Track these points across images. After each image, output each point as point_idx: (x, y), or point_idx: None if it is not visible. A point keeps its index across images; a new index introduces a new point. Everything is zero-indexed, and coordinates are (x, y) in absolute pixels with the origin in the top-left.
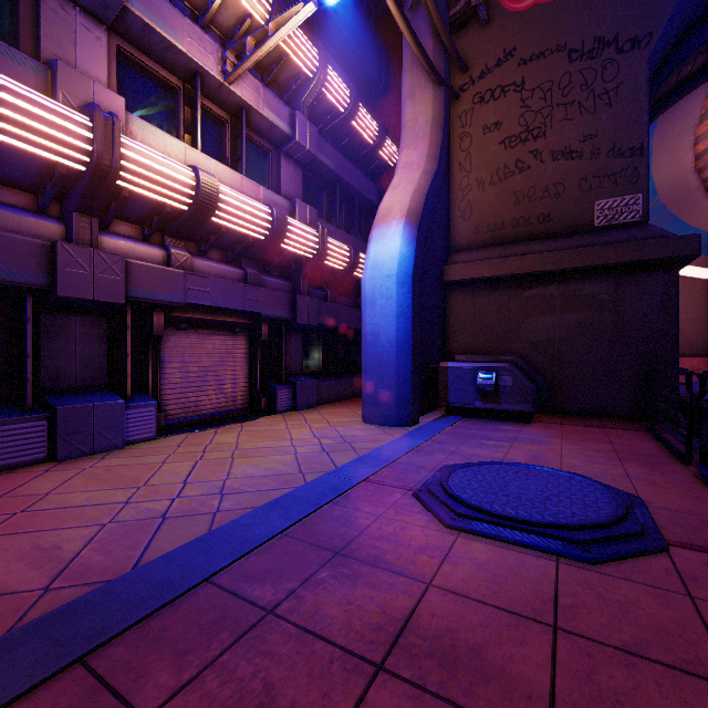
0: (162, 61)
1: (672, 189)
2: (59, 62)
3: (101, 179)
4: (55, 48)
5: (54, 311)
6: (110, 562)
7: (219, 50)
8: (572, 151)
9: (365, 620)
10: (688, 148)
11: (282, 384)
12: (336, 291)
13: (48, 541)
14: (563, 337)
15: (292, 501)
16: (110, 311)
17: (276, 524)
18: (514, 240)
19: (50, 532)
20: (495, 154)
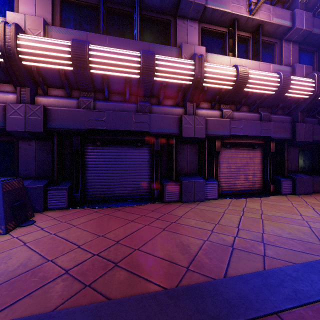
0: (219, 23)
1: None
2: (183, 44)
3: (197, 85)
4: (181, 40)
5: (181, 143)
6: (211, 265)
7: (247, 1)
8: None
9: None
10: None
11: (284, 177)
12: None
13: (184, 241)
14: None
15: None
16: (199, 141)
17: None
18: None
19: (184, 236)
20: None
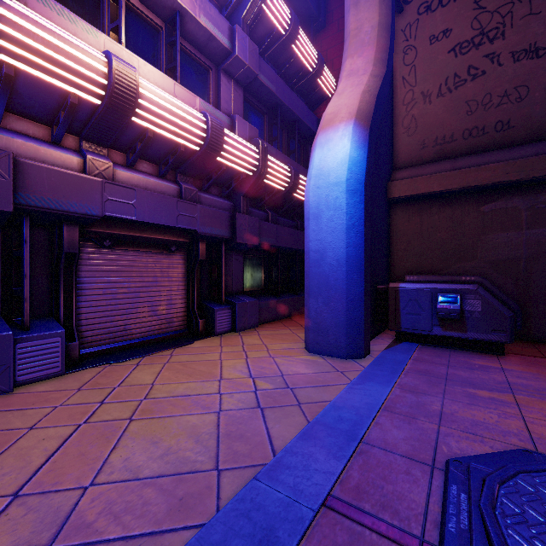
0: None
1: None
2: None
3: None
4: None
5: None
6: None
7: None
8: (538, 48)
9: None
10: None
11: (221, 304)
12: (277, 213)
13: None
14: (531, 255)
15: None
16: None
17: None
18: (466, 152)
19: None
20: (443, 63)
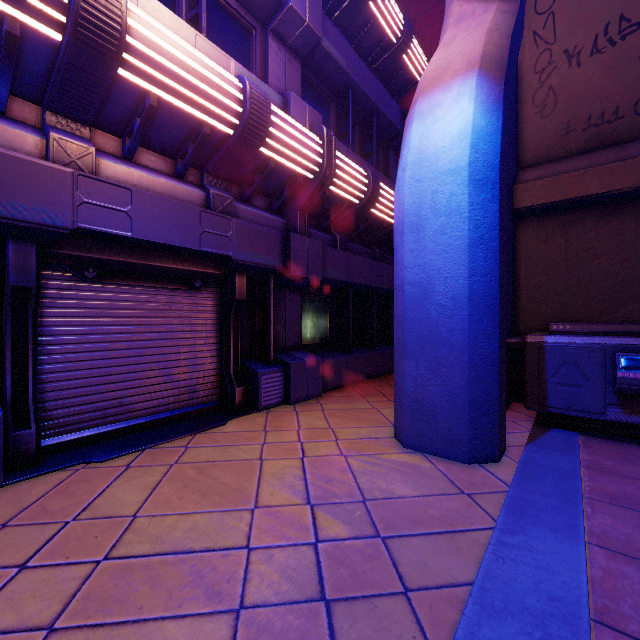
0: None
1: None
2: None
3: None
4: None
5: None
6: None
7: None
8: None
9: None
10: None
11: (269, 365)
12: (348, 237)
13: None
14: None
15: None
16: None
17: None
18: None
19: None
20: (600, 3)
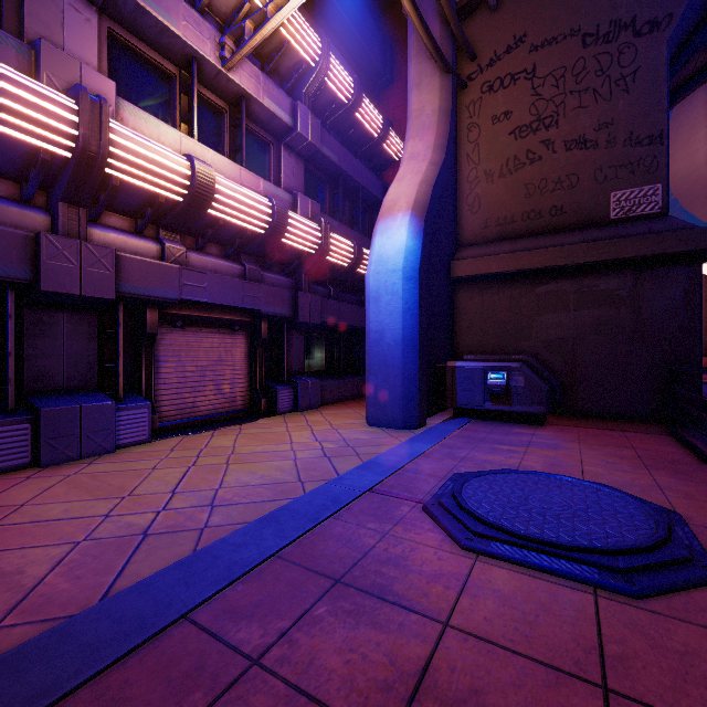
0: (156, 46)
1: (685, 184)
2: (43, 41)
3: (88, 167)
4: (41, 28)
5: (40, 307)
6: (75, 591)
7: (217, 35)
8: (586, 140)
9: (370, 674)
10: (703, 141)
11: (283, 384)
12: (340, 288)
13: (11, 563)
14: (577, 336)
15: (289, 515)
16: (100, 307)
17: (269, 544)
18: (525, 234)
19: (16, 552)
20: (504, 145)
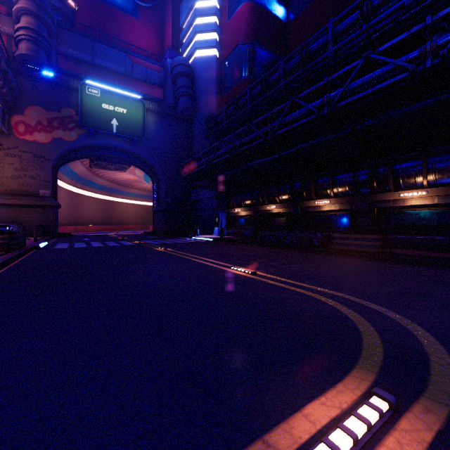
0: None
1: (83, 174)
2: None
3: None
4: None
5: None
6: None
7: None
8: (35, 177)
9: None
10: (82, 167)
11: None
12: None
13: None
14: (32, 219)
15: None
16: None
17: None
18: (19, 195)
19: None
20: (12, 171)
